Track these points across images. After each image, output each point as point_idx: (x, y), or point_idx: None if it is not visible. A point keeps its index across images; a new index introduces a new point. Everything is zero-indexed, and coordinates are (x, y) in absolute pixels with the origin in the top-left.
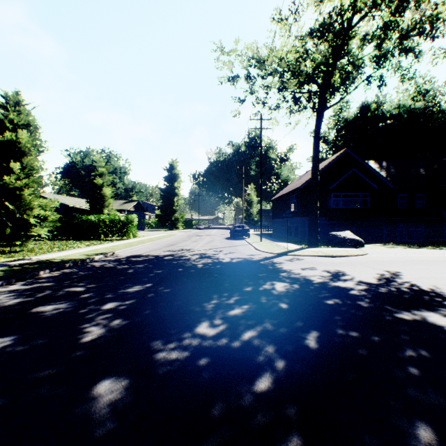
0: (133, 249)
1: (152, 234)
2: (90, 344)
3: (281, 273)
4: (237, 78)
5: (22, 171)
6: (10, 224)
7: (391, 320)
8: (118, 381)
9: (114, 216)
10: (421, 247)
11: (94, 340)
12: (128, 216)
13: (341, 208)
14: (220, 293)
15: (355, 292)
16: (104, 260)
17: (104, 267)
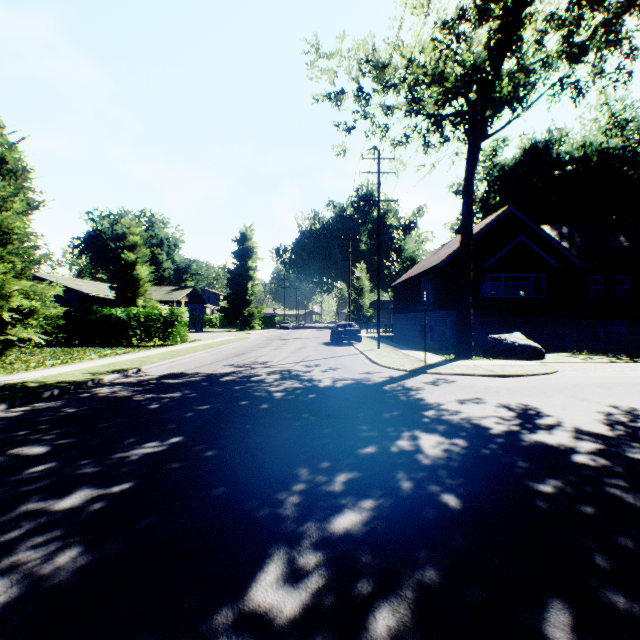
0: (175, 361)
1: (213, 337)
2: None
3: (425, 411)
4: (341, 95)
5: None
6: None
7: None
8: None
9: (152, 309)
10: (636, 359)
11: None
12: (174, 309)
13: (502, 297)
14: (313, 461)
15: (584, 459)
16: (117, 384)
17: (110, 398)
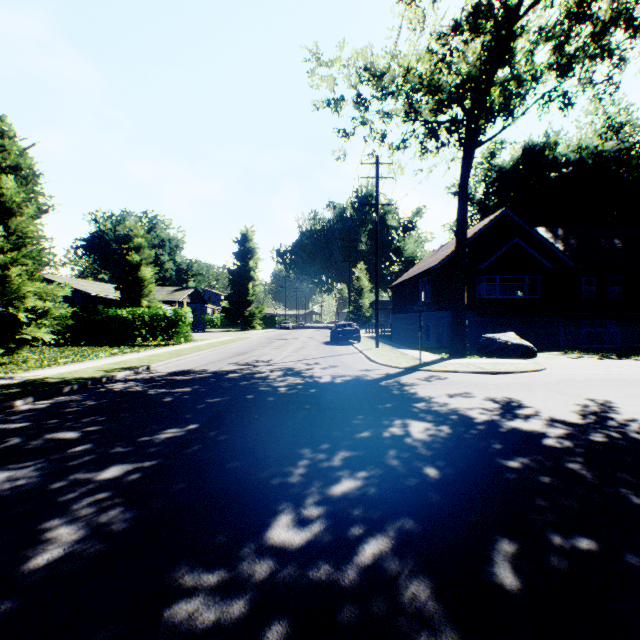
0: (182, 360)
1: (215, 337)
2: (39, 577)
3: (417, 403)
4: (341, 101)
5: (7, 240)
6: None
7: None
8: None
9: (157, 310)
10: (625, 357)
11: (52, 564)
12: (178, 310)
13: (498, 298)
14: (315, 443)
15: (551, 442)
16: (130, 380)
17: (126, 393)
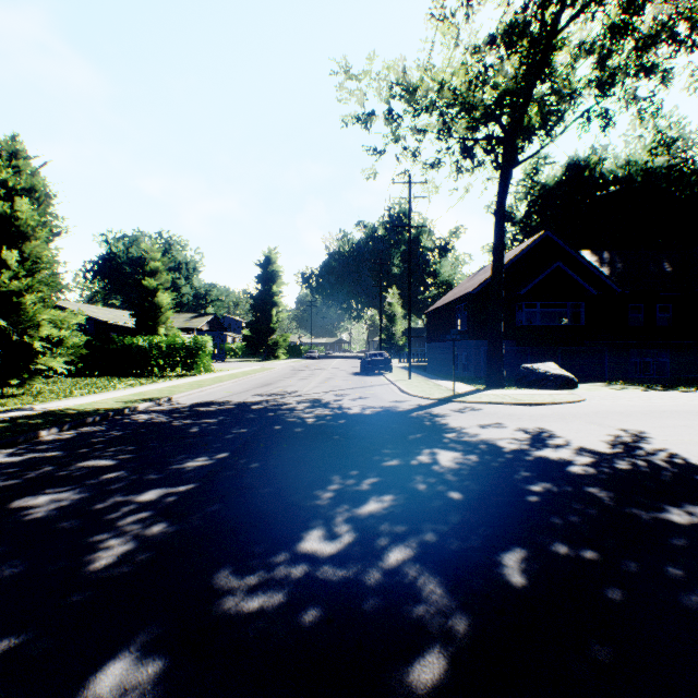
0: (203, 391)
1: (236, 367)
2: (100, 577)
3: (447, 434)
4: (371, 116)
5: (22, 265)
6: (3, 350)
7: (652, 524)
8: (141, 665)
9: (175, 338)
10: (670, 389)
11: (110, 567)
12: (197, 338)
13: (539, 326)
14: (344, 470)
15: (576, 469)
16: (153, 411)
17: (151, 424)
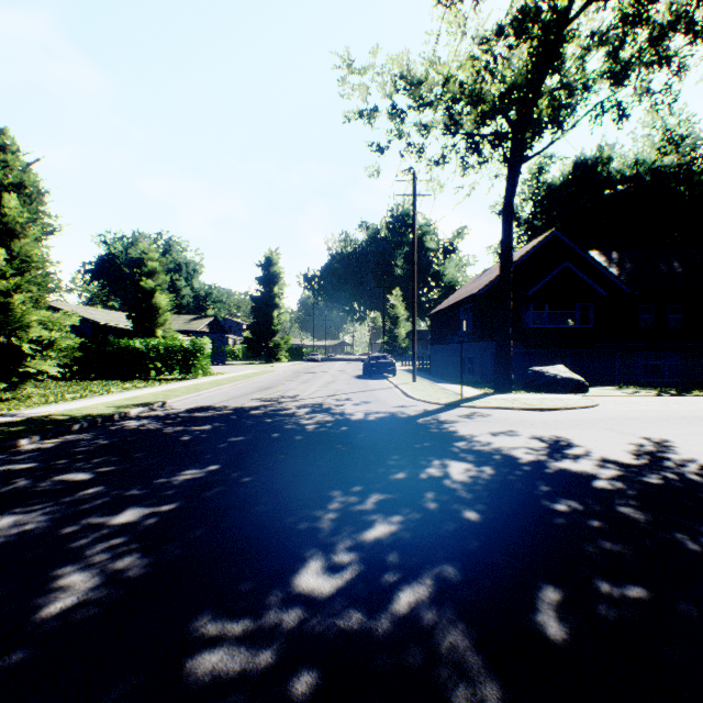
0: (200, 395)
1: (236, 370)
2: (52, 626)
3: (457, 442)
4: (375, 112)
5: (9, 264)
6: None
7: (702, 554)
8: None
9: (173, 340)
10: (685, 393)
11: (66, 613)
12: (196, 340)
13: (546, 328)
14: (346, 485)
15: (602, 483)
16: (145, 417)
17: (141, 431)
